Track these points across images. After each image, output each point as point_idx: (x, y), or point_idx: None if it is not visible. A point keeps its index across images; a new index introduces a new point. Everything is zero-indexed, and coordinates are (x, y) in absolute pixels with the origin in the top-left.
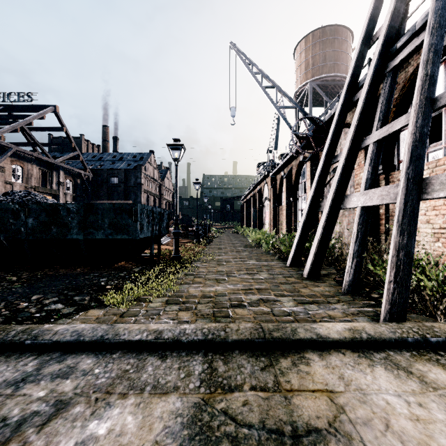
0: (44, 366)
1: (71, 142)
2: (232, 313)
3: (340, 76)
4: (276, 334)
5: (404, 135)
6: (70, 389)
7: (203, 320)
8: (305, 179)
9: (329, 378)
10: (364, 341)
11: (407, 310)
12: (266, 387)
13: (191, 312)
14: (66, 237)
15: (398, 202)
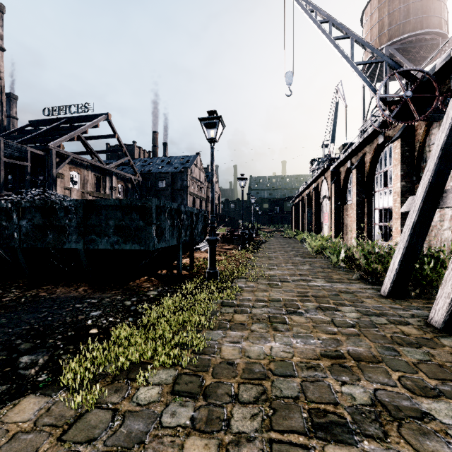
0: None
1: (122, 148)
2: None
3: (430, 32)
4: None
5: None
6: None
7: None
8: (386, 168)
9: None
10: None
11: None
12: None
13: (215, 444)
14: (63, 246)
15: None
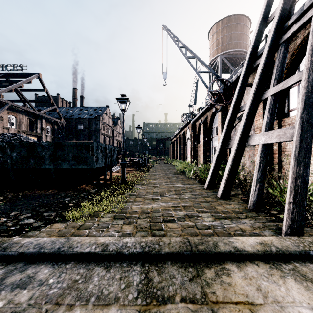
0: (8, 276)
1: (50, 99)
2: (164, 227)
3: (241, 51)
4: (201, 247)
5: (293, 91)
6: (25, 300)
7: (141, 233)
8: (217, 125)
9: (248, 290)
10: (273, 253)
11: (304, 226)
12: (195, 298)
13: (132, 226)
14: (41, 167)
15: (295, 140)
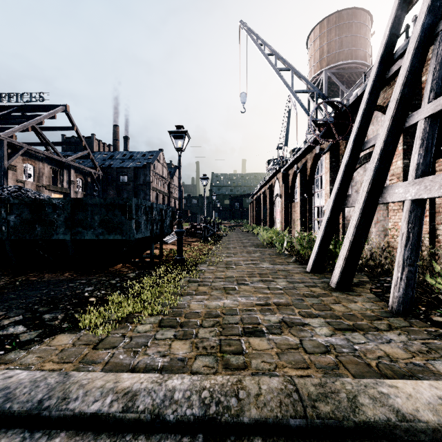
0: None
1: (81, 141)
2: (246, 347)
3: (358, 63)
4: (323, 407)
5: None
6: None
7: (205, 359)
8: (322, 173)
9: None
10: None
11: None
12: None
13: (189, 342)
14: (52, 238)
15: None
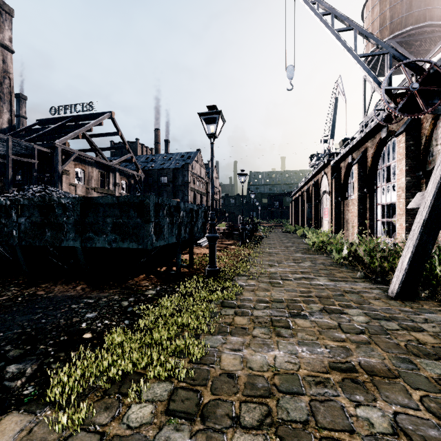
0: None
1: (125, 145)
2: None
3: (434, 25)
4: None
5: None
6: None
7: None
8: (389, 162)
9: None
10: None
11: None
12: None
13: None
14: (61, 244)
15: None
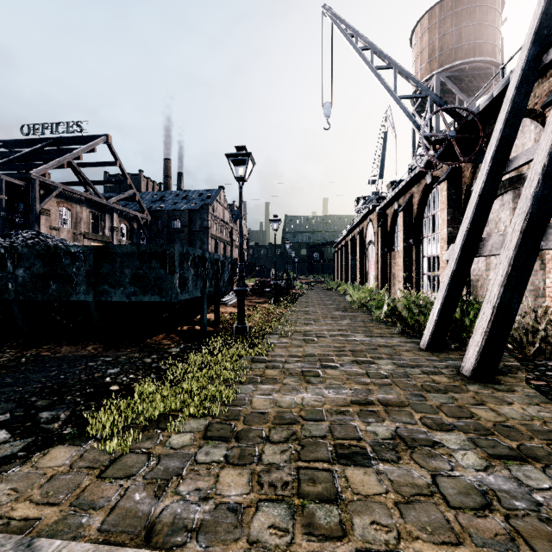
0: None
1: (126, 179)
2: (341, 486)
3: (484, 61)
4: None
5: None
6: None
7: (272, 511)
8: (434, 211)
9: None
10: None
11: None
12: None
13: (248, 472)
14: (70, 299)
15: None
